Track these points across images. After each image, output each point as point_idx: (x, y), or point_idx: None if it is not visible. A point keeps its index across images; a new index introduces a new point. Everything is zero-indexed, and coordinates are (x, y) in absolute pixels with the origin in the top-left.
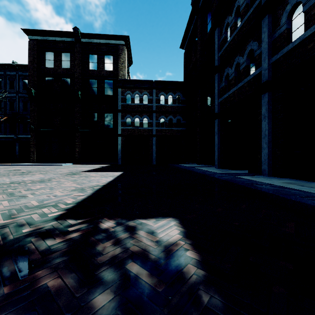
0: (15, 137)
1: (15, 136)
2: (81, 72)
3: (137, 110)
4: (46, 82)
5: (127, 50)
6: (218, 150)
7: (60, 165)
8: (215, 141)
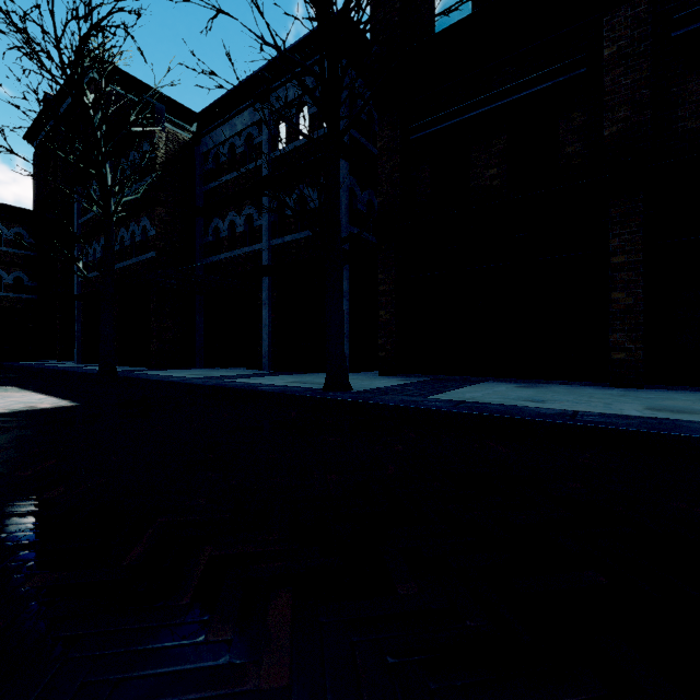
0: None
1: None
2: None
3: None
4: None
5: None
6: (79, 341)
7: None
8: (76, 329)
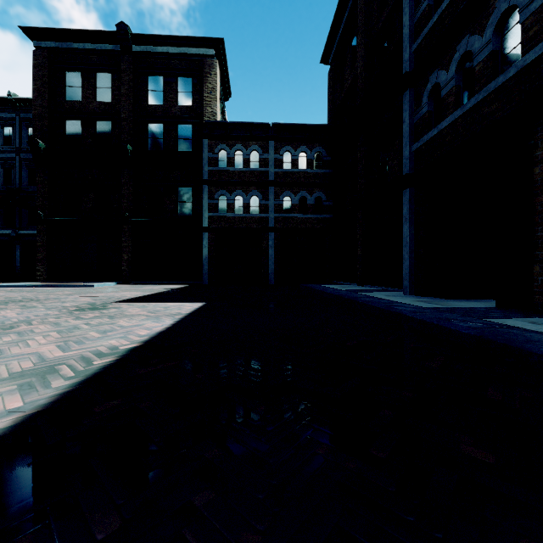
0: (13, 233)
1: (12, 231)
2: (134, 108)
3: (238, 180)
4: (67, 129)
5: (221, 69)
6: (411, 255)
7: (91, 286)
8: (404, 236)
